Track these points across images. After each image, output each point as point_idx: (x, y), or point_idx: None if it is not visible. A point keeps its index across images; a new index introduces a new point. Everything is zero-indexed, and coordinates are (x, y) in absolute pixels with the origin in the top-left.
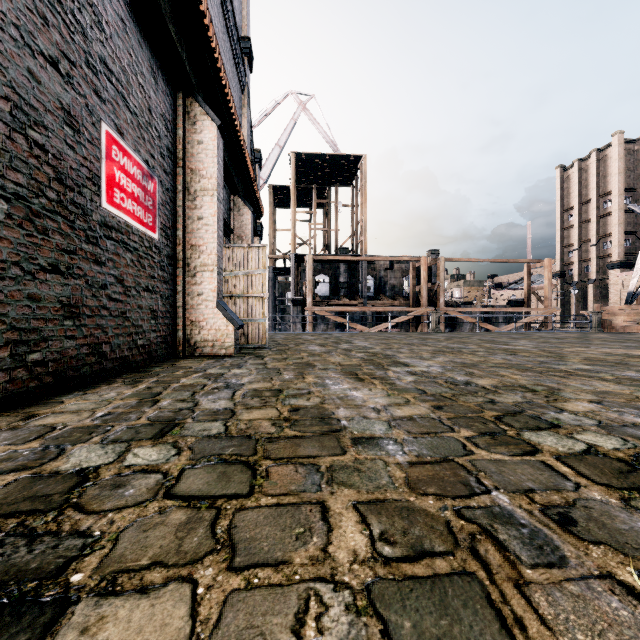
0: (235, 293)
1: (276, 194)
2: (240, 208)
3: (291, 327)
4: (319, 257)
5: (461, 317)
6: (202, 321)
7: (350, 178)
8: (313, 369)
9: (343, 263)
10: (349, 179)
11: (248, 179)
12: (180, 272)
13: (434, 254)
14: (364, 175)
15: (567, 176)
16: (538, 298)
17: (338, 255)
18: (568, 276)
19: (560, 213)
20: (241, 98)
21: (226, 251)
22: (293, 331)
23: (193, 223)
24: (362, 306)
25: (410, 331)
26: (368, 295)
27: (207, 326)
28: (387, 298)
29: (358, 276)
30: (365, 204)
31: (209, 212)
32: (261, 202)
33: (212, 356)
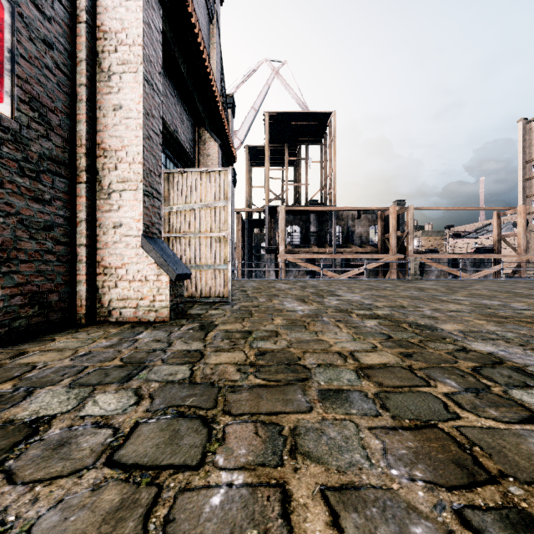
0: (190, 232)
1: (252, 154)
2: (206, 141)
3: (265, 273)
4: (291, 208)
5: (430, 264)
6: (120, 268)
7: (319, 136)
8: (307, 397)
9: (313, 214)
10: (318, 137)
11: (216, 112)
12: (82, 190)
13: (400, 204)
14: (333, 130)
15: (530, 128)
16: (509, 245)
17: (309, 206)
18: (531, 224)
19: (522, 164)
20: (209, 27)
21: (178, 178)
22: (267, 277)
23: (107, 116)
24: (331, 254)
25: (378, 277)
26: (336, 244)
27: (128, 275)
28: (355, 246)
29: (327, 226)
30: (334, 158)
31: (131, 98)
32: (233, 145)
33: (131, 324)
